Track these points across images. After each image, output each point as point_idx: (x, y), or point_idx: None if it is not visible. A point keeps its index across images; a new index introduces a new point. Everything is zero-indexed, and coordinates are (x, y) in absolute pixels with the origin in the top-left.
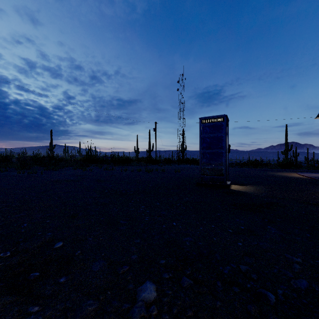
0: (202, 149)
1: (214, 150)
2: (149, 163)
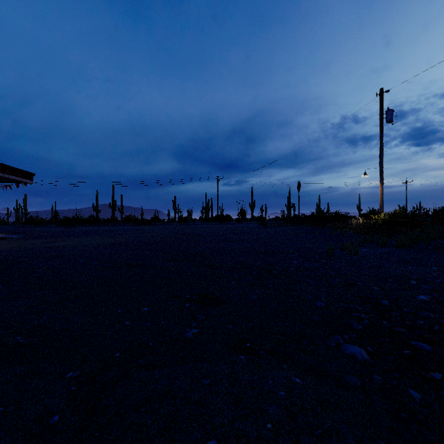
0: None
1: None
2: None
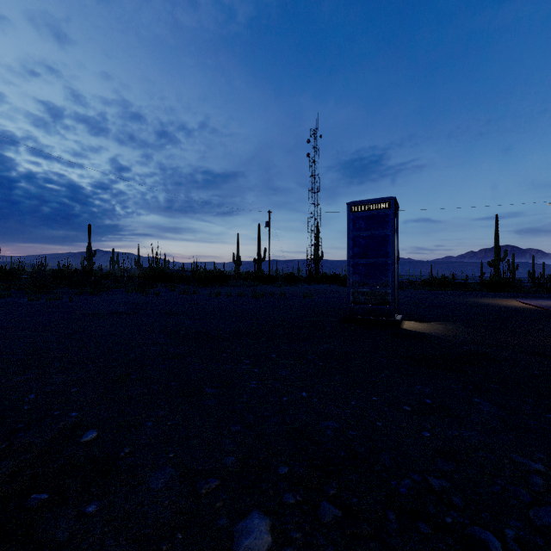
0: (351, 258)
1: (372, 259)
2: (259, 282)
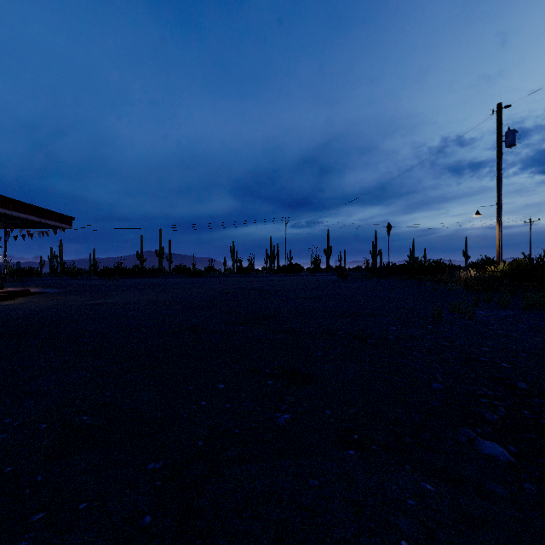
0: None
1: None
2: None
